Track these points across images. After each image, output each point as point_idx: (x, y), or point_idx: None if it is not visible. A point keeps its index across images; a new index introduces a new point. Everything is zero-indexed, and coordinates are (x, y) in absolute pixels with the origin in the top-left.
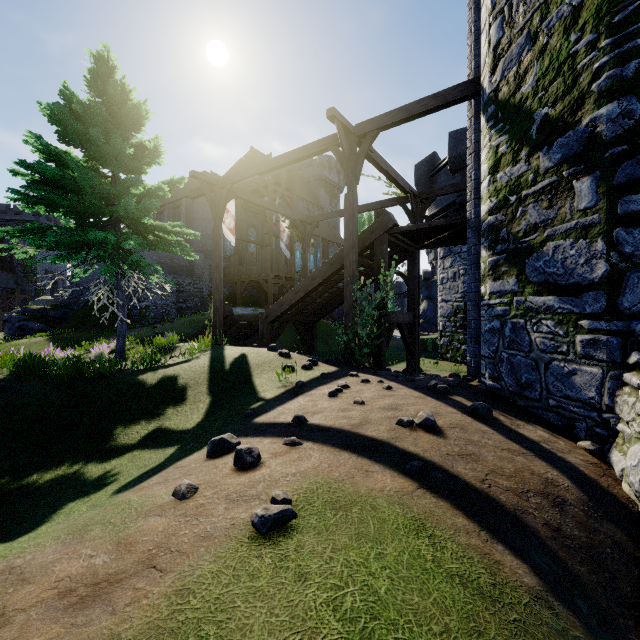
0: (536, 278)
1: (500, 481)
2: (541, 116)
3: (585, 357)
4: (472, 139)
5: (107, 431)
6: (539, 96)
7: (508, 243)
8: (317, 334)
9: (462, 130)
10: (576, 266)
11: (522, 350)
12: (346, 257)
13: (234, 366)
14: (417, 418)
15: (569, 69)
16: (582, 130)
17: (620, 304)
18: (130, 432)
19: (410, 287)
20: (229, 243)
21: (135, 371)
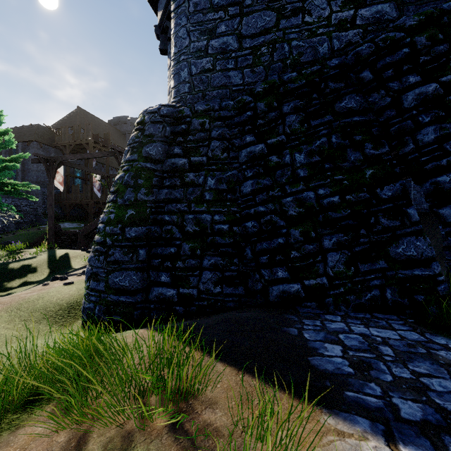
0: None
1: None
2: None
3: None
4: None
5: (0, 285)
6: None
7: None
8: None
9: None
10: None
11: None
12: None
13: (61, 258)
14: None
15: None
16: None
17: None
18: (12, 284)
19: None
20: None
21: (5, 262)
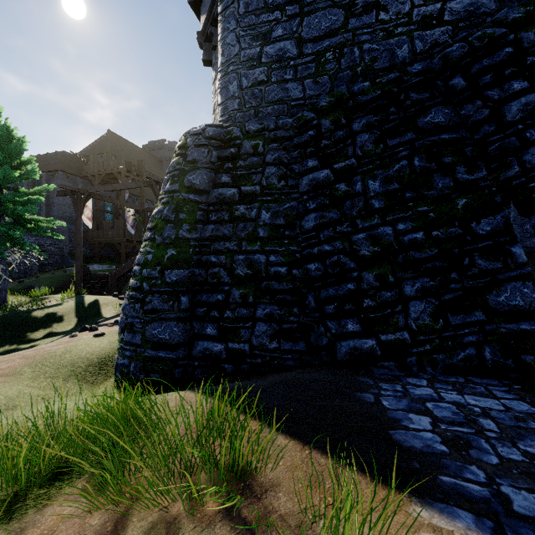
0: None
1: None
2: None
3: None
4: None
5: (22, 336)
6: None
7: None
8: None
9: None
10: None
11: None
12: None
13: (90, 305)
14: None
15: None
16: None
17: None
18: (36, 335)
19: None
20: None
21: (28, 310)
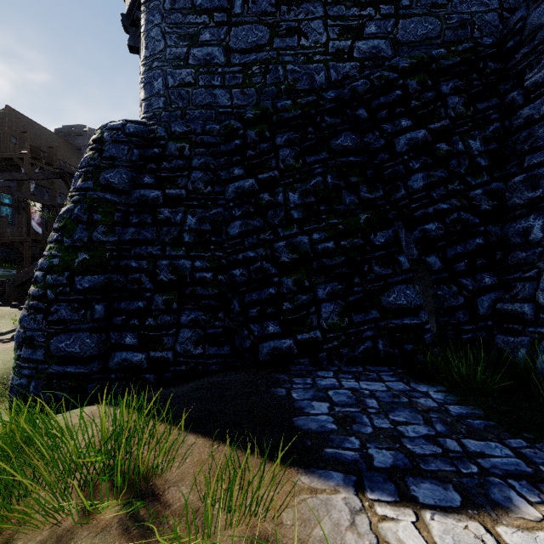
0: None
1: None
2: None
3: None
4: None
5: None
6: None
7: None
8: None
9: None
10: None
11: None
12: None
13: None
14: None
15: None
16: None
17: None
18: None
19: None
20: None
21: None
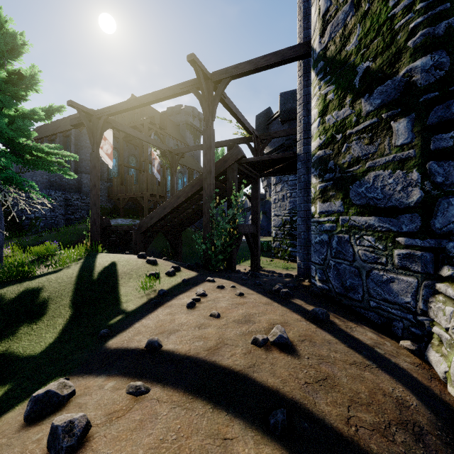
0: (359, 201)
1: (363, 416)
2: (363, 69)
3: (402, 268)
4: (302, 92)
5: None
6: (361, 52)
7: (335, 172)
8: (183, 239)
9: (289, 92)
10: (394, 192)
11: (347, 259)
12: (204, 180)
13: (102, 275)
14: (271, 335)
15: (388, 29)
16: (399, 79)
17: (433, 225)
18: None
19: (253, 205)
20: (113, 167)
21: None
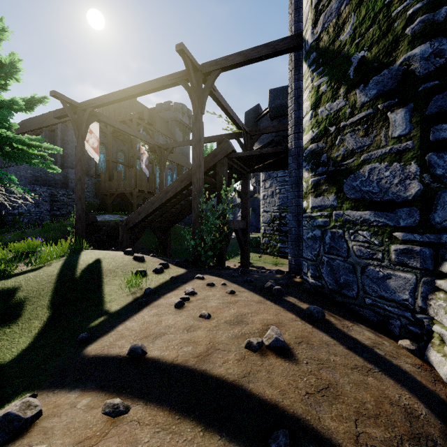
0: (353, 195)
1: (372, 431)
2: (358, 59)
3: (399, 264)
4: (292, 86)
5: None
6: (356, 42)
7: (328, 166)
8: (172, 236)
9: (278, 89)
10: (391, 185)
11: (341, 255)
12: (194, 174)
13: (85, 273)
14: (266, 338)
15: (384, 17)
16: (396, 68)
17: (432, 219)
18: None
19: (243, 201)
20: (101, 163)
21: None
